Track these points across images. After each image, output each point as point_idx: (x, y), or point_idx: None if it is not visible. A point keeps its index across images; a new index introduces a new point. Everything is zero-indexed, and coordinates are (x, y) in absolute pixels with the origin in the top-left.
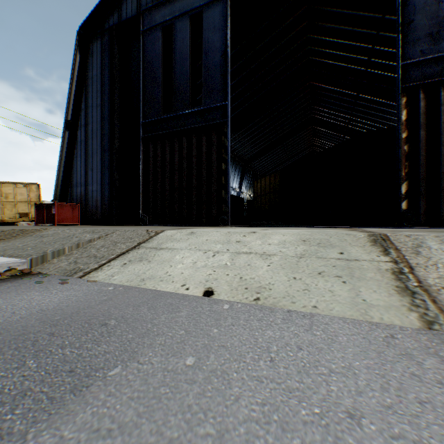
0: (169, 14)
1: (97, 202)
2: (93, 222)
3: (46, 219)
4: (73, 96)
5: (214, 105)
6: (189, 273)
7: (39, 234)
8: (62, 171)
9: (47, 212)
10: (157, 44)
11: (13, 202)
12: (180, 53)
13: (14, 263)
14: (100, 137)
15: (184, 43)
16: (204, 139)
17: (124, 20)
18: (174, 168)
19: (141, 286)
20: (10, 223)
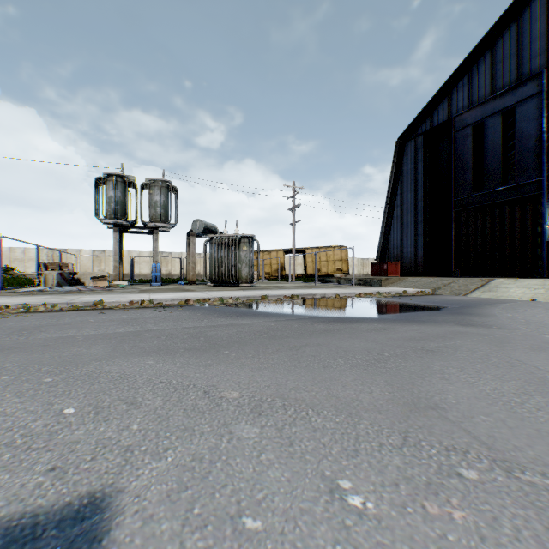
0: (480, 115)
1: (411, 260)
2: (407, 274)
3: (379, 273)
4: (391, 186)
5: (527, 181)
6: (520, 295)
7: (408, 280)
8: (382, 239)
9: (379, 268)
10: (468, 140)
11: (332, 261)
12: (491, 143)
13: (428, 290)
14: (414, 213)
15: (495, 135)
16: (516, 209)
17: (436, 125)
18: (485, 233)
19: (497, 298)
20: (328, 275)
